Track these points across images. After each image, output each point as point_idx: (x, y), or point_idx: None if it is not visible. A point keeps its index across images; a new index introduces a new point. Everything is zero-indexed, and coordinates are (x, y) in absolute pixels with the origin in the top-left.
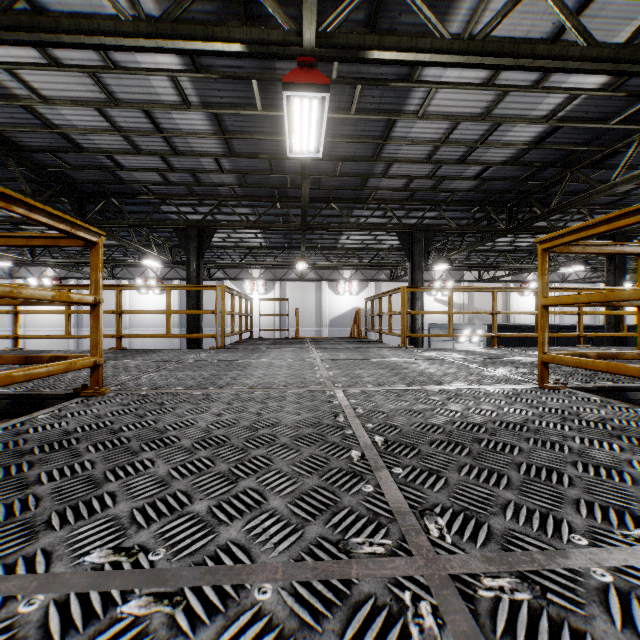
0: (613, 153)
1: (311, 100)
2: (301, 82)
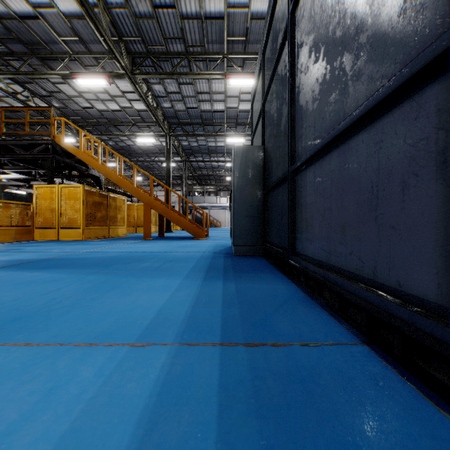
0: (34, 125)
1: None
2: None
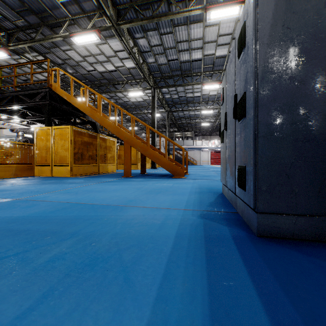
0: None
1: (5, 55)
2: (5, 52)
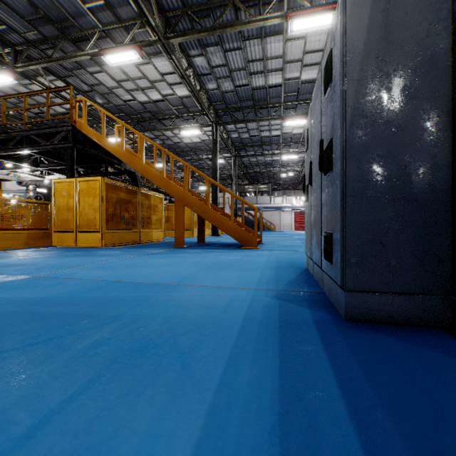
0: None
1: (11, 79)
2: (11, 75)
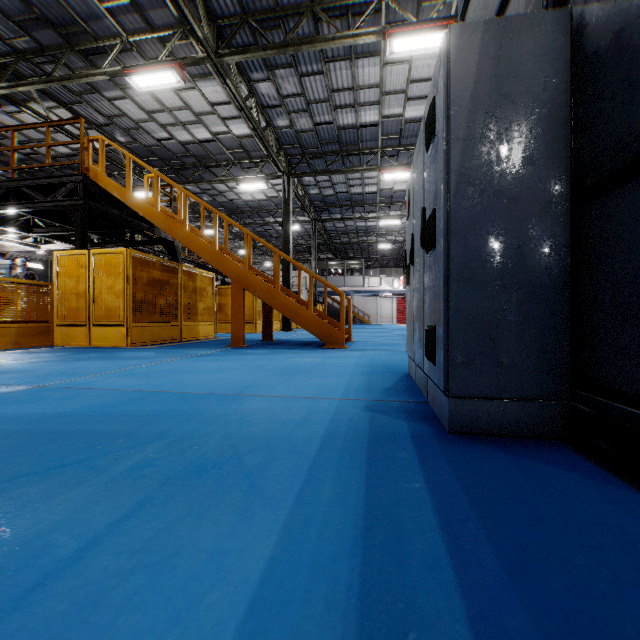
0: None
1: None
2: None
